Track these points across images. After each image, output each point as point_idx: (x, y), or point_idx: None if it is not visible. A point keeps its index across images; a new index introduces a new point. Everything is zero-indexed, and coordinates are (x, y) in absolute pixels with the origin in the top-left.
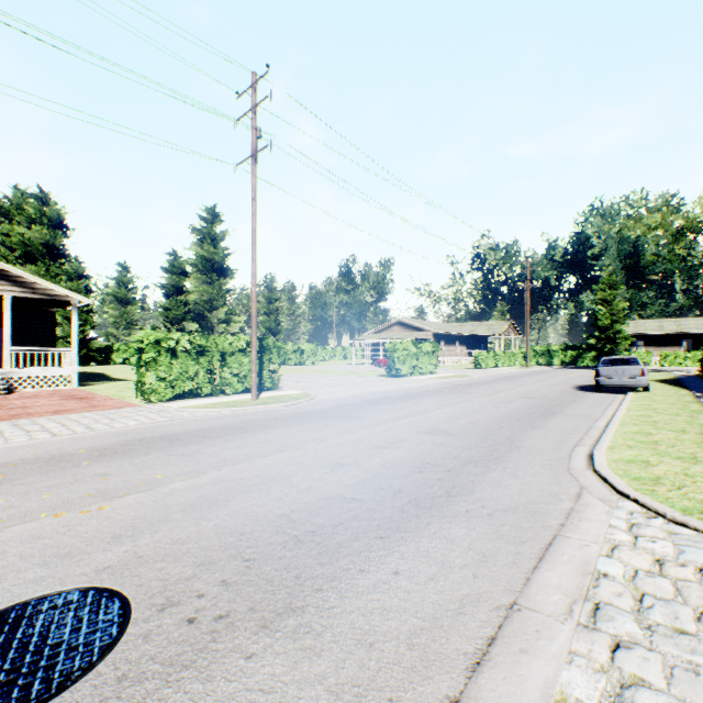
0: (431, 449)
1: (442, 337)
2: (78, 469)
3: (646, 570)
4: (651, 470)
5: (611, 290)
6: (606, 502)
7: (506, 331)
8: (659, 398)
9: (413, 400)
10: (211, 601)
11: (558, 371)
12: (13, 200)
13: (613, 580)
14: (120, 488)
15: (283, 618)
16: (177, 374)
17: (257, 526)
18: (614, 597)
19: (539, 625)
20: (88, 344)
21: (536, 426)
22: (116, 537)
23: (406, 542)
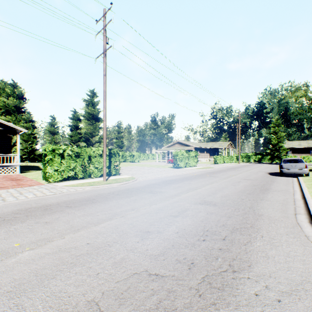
0: (206, 217)
1: (198, 149)
2: None
3: None
4: None
5: (277, 127)
6: None
7: (228, 146)
8: None
9: (188, 181)
10: None
11: (254, 165)
12: (0, 86)
13: None
14: None
15: None
16: (64, 167)
17: None
18: None
19: None
20: (34, 152)
21: (262, 198)
22: None
23: None
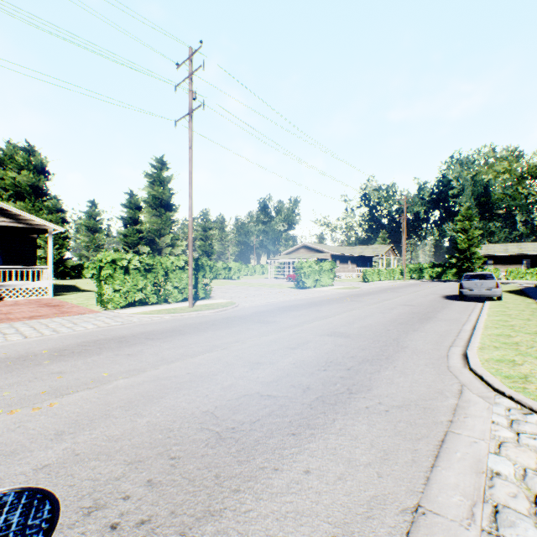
0: (332, 350)
1: (337, 258)
2: (39, 368)
3: (534, 469)
4: (519, 369)
5: (468, 221)
6: (485, 399)
7: (387, 252)
8: (511, 305)
9: (316, 307)
10: (135, 504)
11: (428, 284)
12: (7, 151)
13: (506, 480)
14: (71, 385)
15: (202, 524)
16: (129, 286)
17: (184, 423)
18: (510, 498)
19: (445, 532)
20: (64, 263)
21: (416, 329)
22: (59, 434)
23: (316, 439)
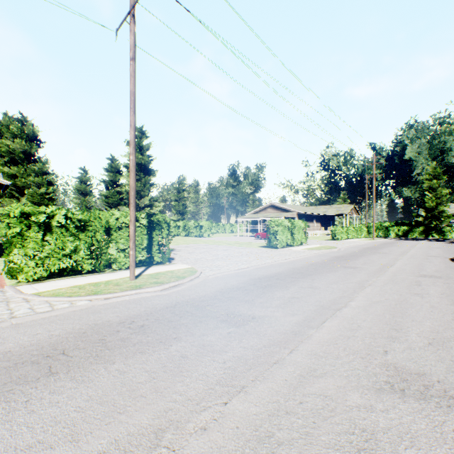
0: None
1: (303, 216)
2: None
3: None
4: None
5: (436, 180)
6: None
7: (350, 212)
8: None
9: (307, 280)
10: None
11: (403, 243)
12: (3, 122)
13: None
14: None
15: None
16: (49, 250)
17: None
18: None
19: None
20: None
21: None
22: None
23: None
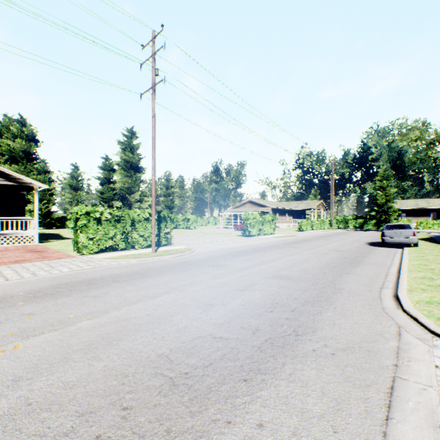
0: (277, 291)
1: (277, 211)
2: (12, 309)
3: None
4: None
5: (385, 181)
6: (424, 341)
7: (318, 207)
8: (426, 251)
9: (261, 252)
10: None
11: (353, 233)
12: (3, 123)
13: None
14: (38, 327)
15: None
16: (101, 235)
17: (139, 367)
18: None
19: None
20: (51, 215)
21: (349, 272)
22: (16, 380)
23: (267, 385)
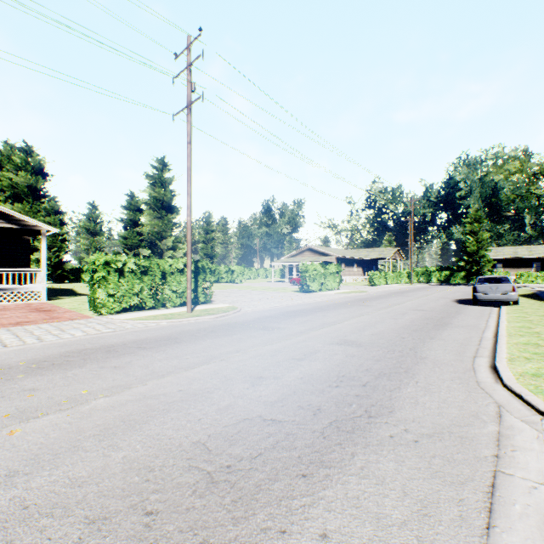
0: (344, 361)
1: (343, 261)
2: (9, 383)
3: None
4: None
5: (477, 223)
6: (531, 424)
7: (394, 255)
8: (529, 310)
9: (323, 312)
10: None
11: (437, 288)
12: (4, 152)
13: None
14: (41, 406)
15: None
16: (124, 290)
17: (169, 459)
18: None
19: None
20: (62, 266)
21: (433, 337)
22: (10, 476)
23: (332, 482)
